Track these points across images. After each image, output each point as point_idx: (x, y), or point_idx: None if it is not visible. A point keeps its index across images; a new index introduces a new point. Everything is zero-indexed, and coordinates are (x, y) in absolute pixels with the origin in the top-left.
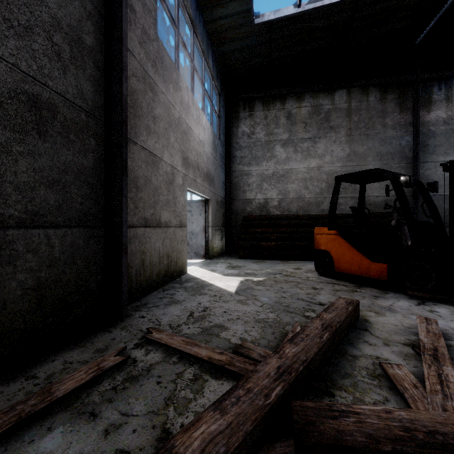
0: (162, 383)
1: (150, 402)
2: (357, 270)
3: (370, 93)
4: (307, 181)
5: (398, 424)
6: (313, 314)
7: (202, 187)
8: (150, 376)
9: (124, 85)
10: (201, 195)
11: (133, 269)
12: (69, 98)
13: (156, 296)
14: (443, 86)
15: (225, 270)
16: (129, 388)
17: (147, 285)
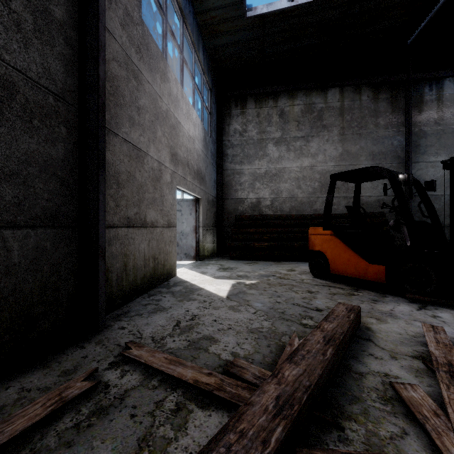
0: (137, 416)
1: (120, 445)
2: (353, 272)
3: (363, 93)
4: (300, 180)
5: None
6: (310, 322)
7: (192, 185)
8: (123, 407)
9: (101, 67)
10: (191, 194)
11: (113, 273)
12: (32, 76)
13: (140, 302)
14: (434, 87)
15: (217, 272)
16: (95, 425)
17: (130, 291)
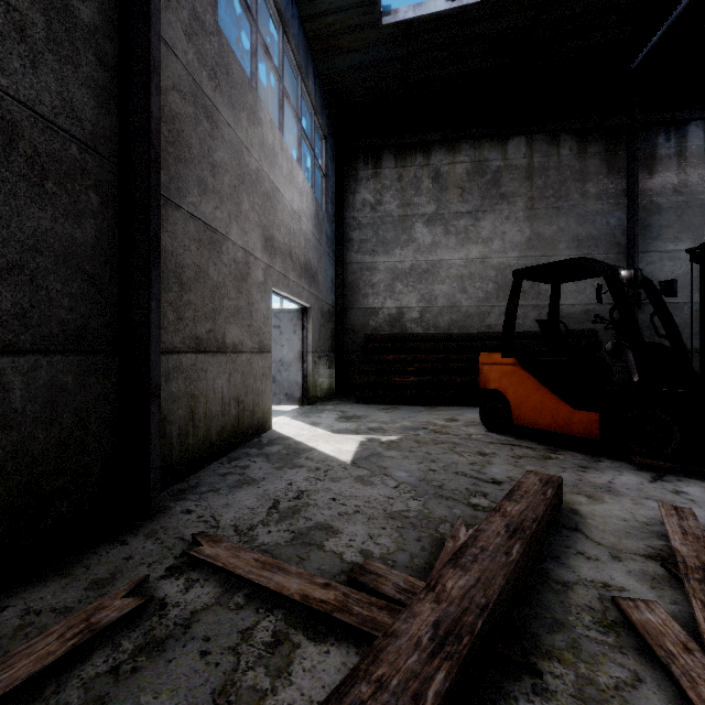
0: (211, 654)
1: (183, 702)
2: (549, 423)
3: (562, 144)
4: (465, 280)
5: None
6: (484, 501)
7: (297, 288)
8: (188, 638)
9: (154, 99)
10: (296, 300)
11: (173, 425)
12: (43, 113)
13: (216, 471)
14: (672, 135)
15: (335, 423)
16: (144, 669)
17: (200, 452)
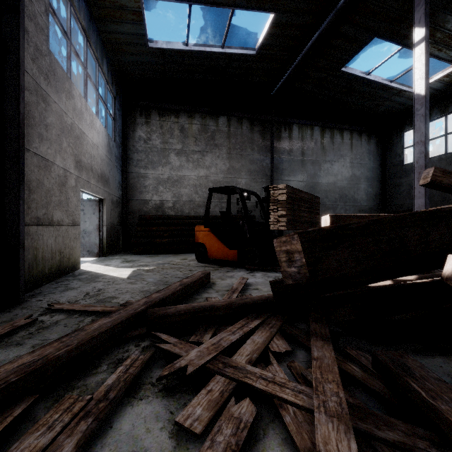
0: (69, 326)
1: (62, 333)
2: (221, 256)
3: (243, 124)
4: (197, 187)
5: (191, 306)
6: None
7: (96, 188)
8: (58, 325)
9: (21, 104)
10: (95, 195)
11: (25, 263)
12: None
13: (50, 287)
14: (287, 128)
15: (120, 264)
16: (43, 331)
17: (39, 278)
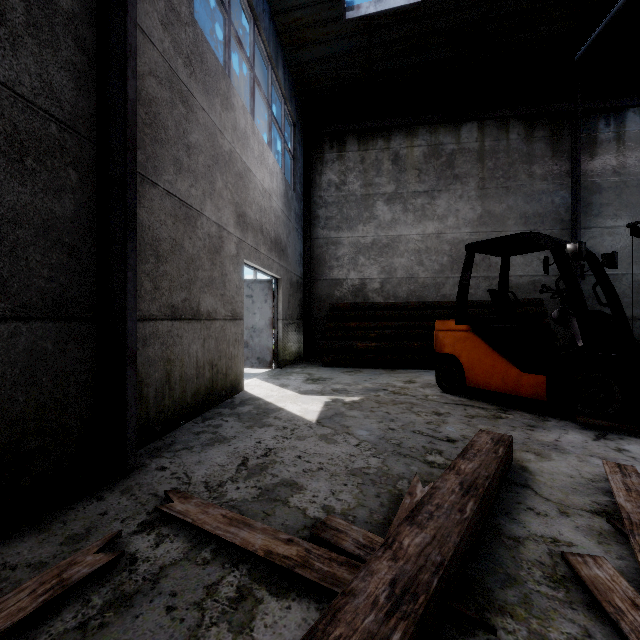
0: (177, 610)
1: None
2: (499, 385)
3: (511, 129)
4: (422, 253)
5: None
6: (439, 459)
7: (268, 260)
8: (155, 594)
9: (130, 83)
10: (267, 272)
11: (150, 388)
12: (23, 93)
13: (190, 429)
14: (611, 121)
15: (303, 385)
16: (111, 624)
17: (175, 413)
